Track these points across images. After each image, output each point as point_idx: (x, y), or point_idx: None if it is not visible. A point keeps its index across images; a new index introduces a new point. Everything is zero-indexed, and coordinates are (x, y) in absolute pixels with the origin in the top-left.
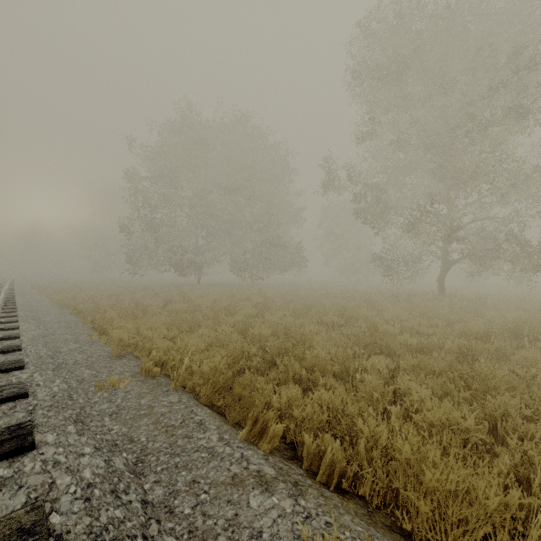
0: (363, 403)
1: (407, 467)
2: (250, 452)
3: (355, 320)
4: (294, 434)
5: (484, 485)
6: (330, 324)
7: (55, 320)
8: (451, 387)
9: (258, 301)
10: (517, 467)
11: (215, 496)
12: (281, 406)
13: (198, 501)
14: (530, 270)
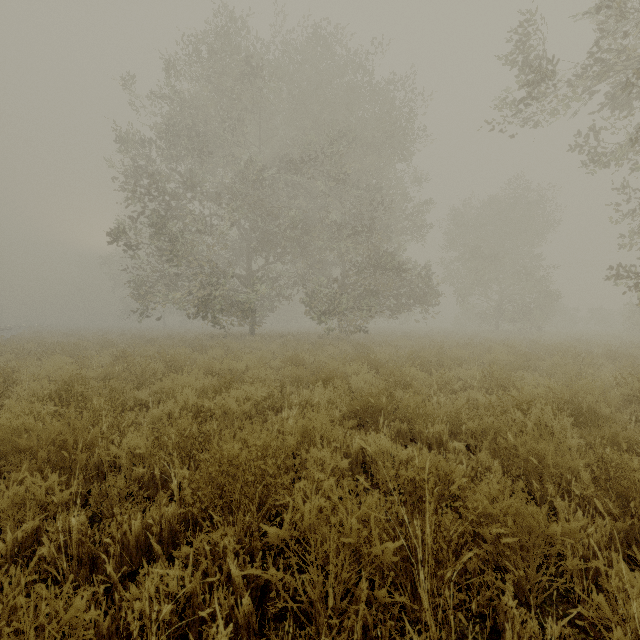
0: None
1: None
2: None
3: None
4: None
5: None
6: None
7: None
8: None
9: (363, 383)
10: None
11: None
12: None
13: None
14: None
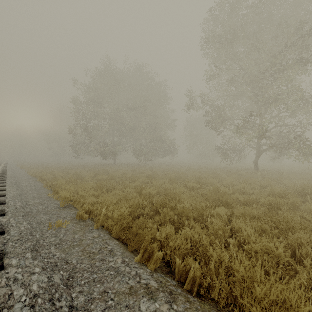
0: (212, 237)
1: (242, 282)
2: (141, 271)
3: (206, 185)
4: (170, 256)
5: (296, 297)
6: (191, 187)
7: (28, 185)
8: (266, 227)
9: (148, 173)
10: (311, 280)
11: (117, 302)
12: (161, 239)
13: (106, 306)
14: (308, 156)
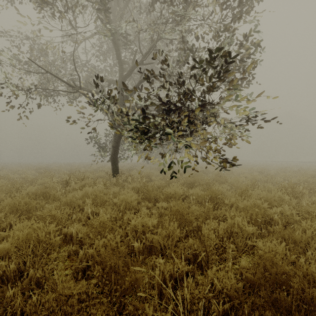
0: None
1: None
2: None
3: None
4: None
5: None
6: None
7: None
8: None
9: None
10: None
11: None
12: None
13: None
14: None
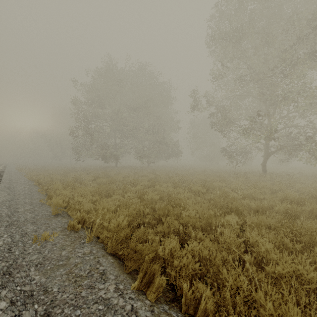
0: (224, 252)
1: None
2: (139, 304)
3: (212, 189)
4: (174, 277)
5: None
6: (196, 192)
7: (22, 189)
8: (287, 241)
9: (151, 177)
10: None
11: None
12: (164, 257)
13: None
14: None
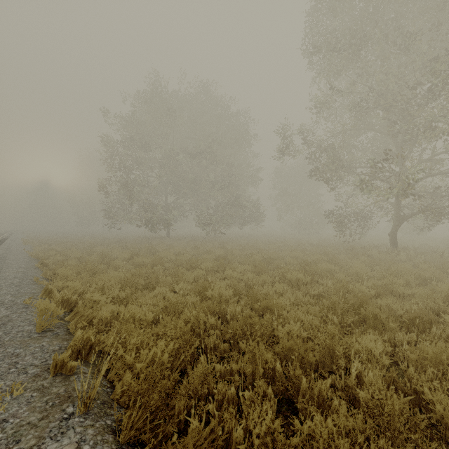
0: (384, 443)
1: None
2: None
3: (318, 276)
4: None
5: None
6: (294, 281)
7: (12, 276)
8: None
9: (219, 253)
10: None
11: None
12: None
13: None
14: None
